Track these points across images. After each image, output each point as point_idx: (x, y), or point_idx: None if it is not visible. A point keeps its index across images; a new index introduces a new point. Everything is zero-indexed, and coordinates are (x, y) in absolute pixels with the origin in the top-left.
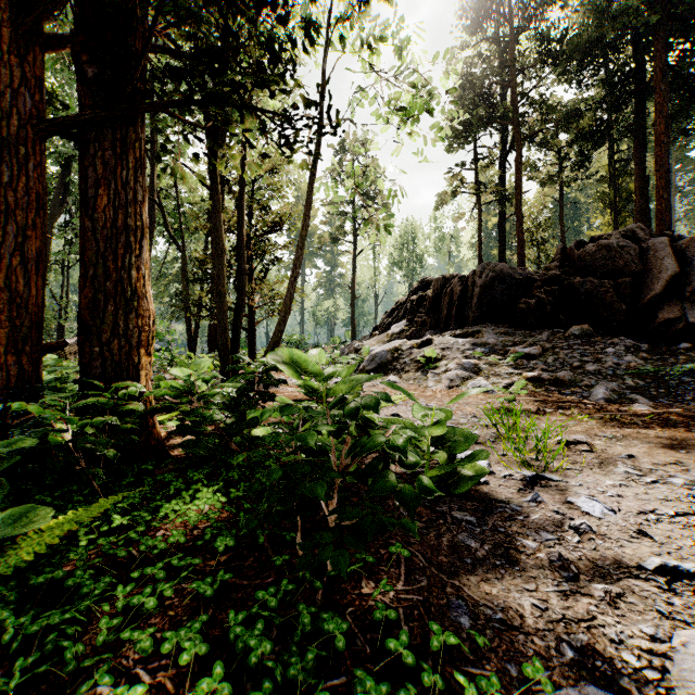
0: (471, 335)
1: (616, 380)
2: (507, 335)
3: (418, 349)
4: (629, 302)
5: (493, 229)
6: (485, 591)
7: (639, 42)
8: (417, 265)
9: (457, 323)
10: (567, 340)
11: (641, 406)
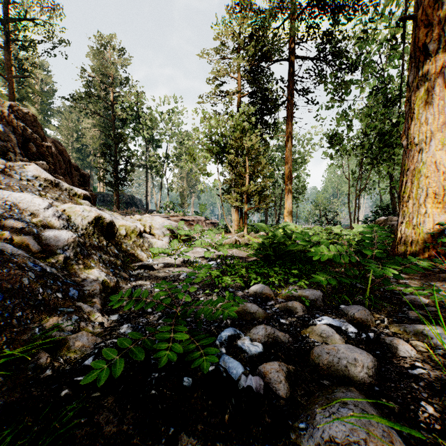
0: None
1: None
2: None
3: None
4: None
5: None
6: None
7: None
8: None
9: None
10: None
11: None
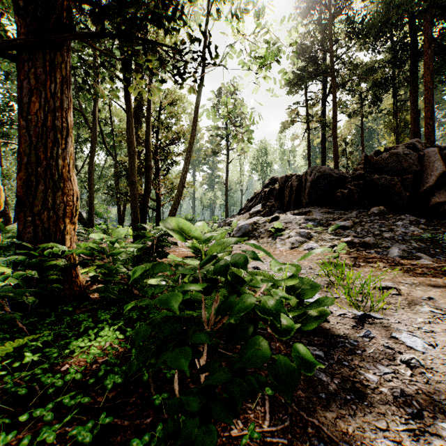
0: (305, 213)
1: (405, 243)
2: (329, 213)
3: (269, 223)
4: (411, 191)
5: (317, 145)
6: (342, 429)
7: (413, 23)
8: (268, 169)
9: (295, 206)
10: (369, 216)
11: (425, 261)
